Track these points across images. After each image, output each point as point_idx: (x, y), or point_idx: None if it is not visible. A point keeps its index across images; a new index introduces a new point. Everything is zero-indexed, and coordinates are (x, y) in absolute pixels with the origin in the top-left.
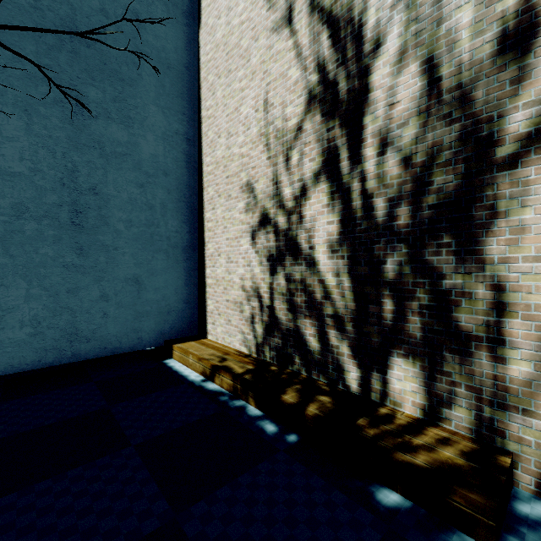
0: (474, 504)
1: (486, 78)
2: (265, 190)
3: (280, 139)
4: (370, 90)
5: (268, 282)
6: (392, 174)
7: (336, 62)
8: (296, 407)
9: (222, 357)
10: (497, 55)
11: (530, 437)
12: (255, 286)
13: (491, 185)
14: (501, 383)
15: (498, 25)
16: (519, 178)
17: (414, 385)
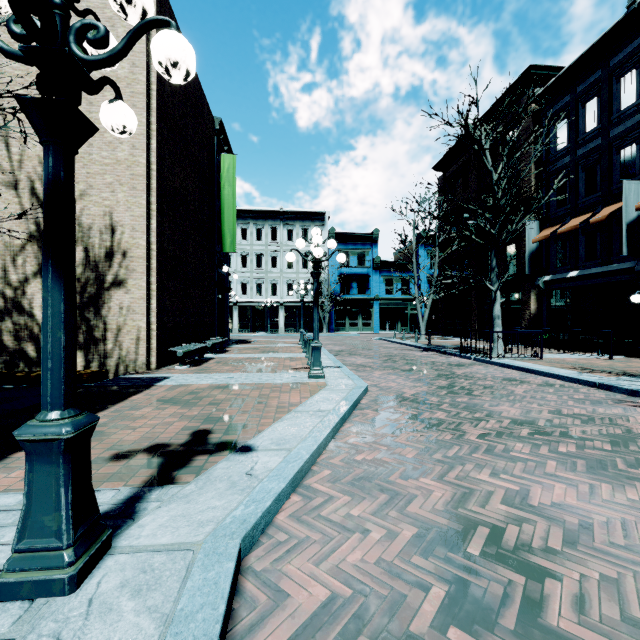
0: (88, 375)
1: (103, 262)
2: None
3: (8, 247)
4: None
5: None
6: None
7: None
8: (25, 375)
9: None
10: (105, 257)
11: (112, 364)
12: None
13: (104, 294)
14: (106, 351)
15: (105, 249)
16: (110, 294)
17: (81, 359)
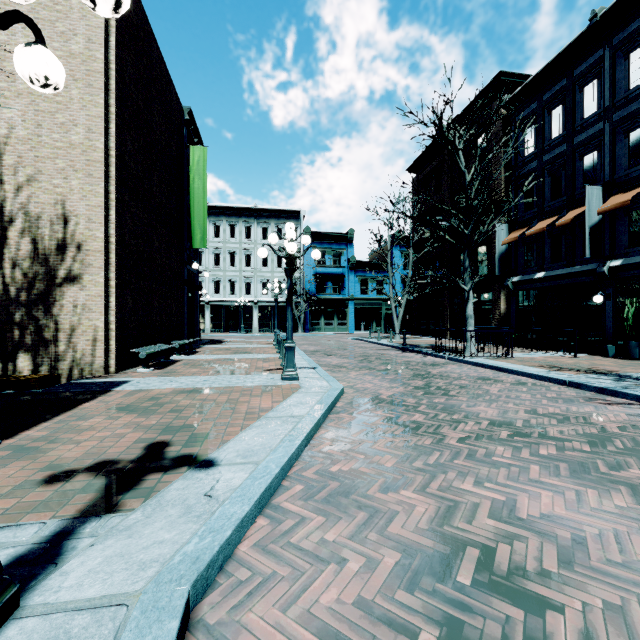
0: (36, 380)
1: (54, 256)
2: None
3: None
4: (8, 238)
5: None
6: (19, 278)
7: None
8: None
9: None
10: (57, 250)
11: (65, 367)
12: None
13: (55, 291)
14: (58, 353)
15: (57, 241)
16: (62, 290)
17: (29, 363)
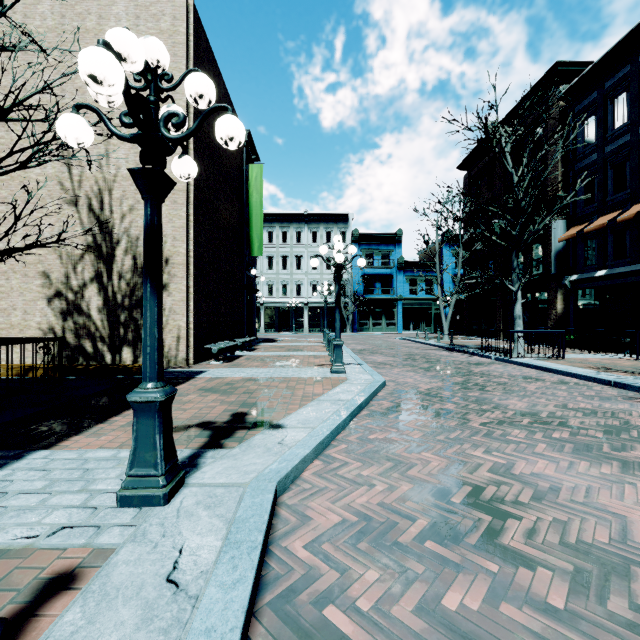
0: (137, 369)
1: None
2: (59, 279)
3: (70, 257)
4: (116, 256)
5: (61, 325)
6: (124, 288)
7: (101, 238)
8: (85, 367)
9: (29, 366)
10: None
11: None
12: (51, 327)
13: None
14: None
15: None
16: None
17: (130, 355)
